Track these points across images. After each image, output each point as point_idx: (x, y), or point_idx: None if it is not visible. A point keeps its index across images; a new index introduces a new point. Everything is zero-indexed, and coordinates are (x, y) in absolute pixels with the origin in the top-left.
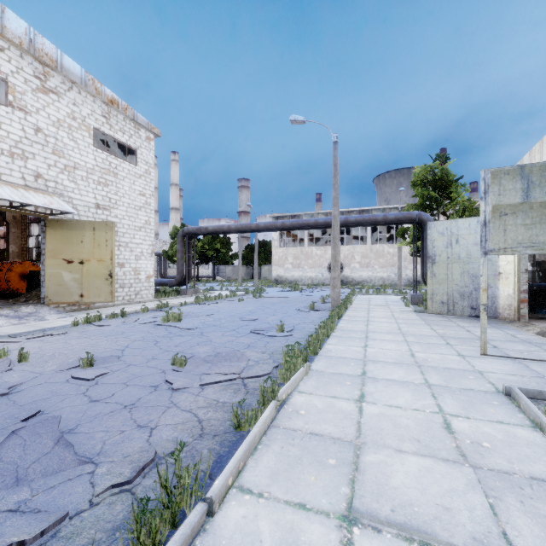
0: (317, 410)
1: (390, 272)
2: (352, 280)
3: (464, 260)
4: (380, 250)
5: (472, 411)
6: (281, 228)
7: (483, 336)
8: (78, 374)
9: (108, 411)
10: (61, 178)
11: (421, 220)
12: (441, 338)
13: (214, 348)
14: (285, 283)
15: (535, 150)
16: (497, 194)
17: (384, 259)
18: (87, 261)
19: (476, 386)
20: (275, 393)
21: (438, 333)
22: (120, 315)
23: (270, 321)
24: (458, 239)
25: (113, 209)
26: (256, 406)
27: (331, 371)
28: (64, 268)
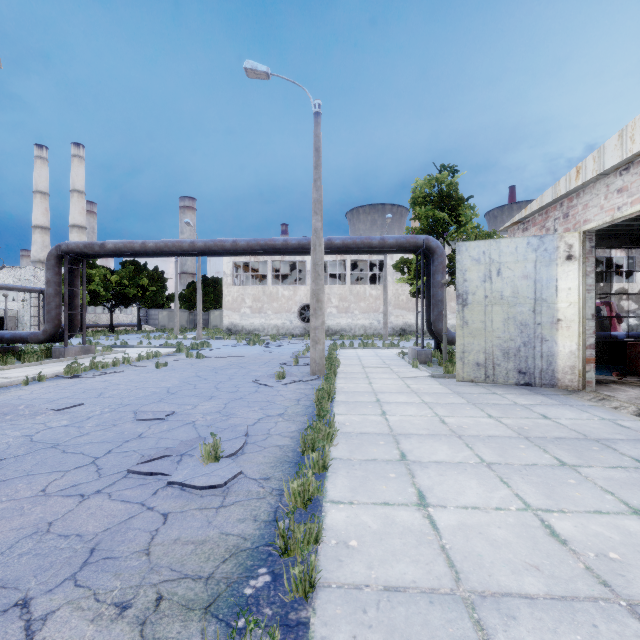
0: None
1: (372, 319)
2: (328, 329)
3: (509, 301)
4: (361, 292)
5: None
6: (232, 250)
7: None
8: None
9: None
10: None
11: (428, 247)
12: (531, 443)
13: None
14: (241, 334)
15: (634, 126)
16: None
17: (366, 303)
18: None
19: None
20: None
21: (511, 427)
22: None
23: (198, 417)
24: (500, 269)
25: None
26: None
27: None
28: None
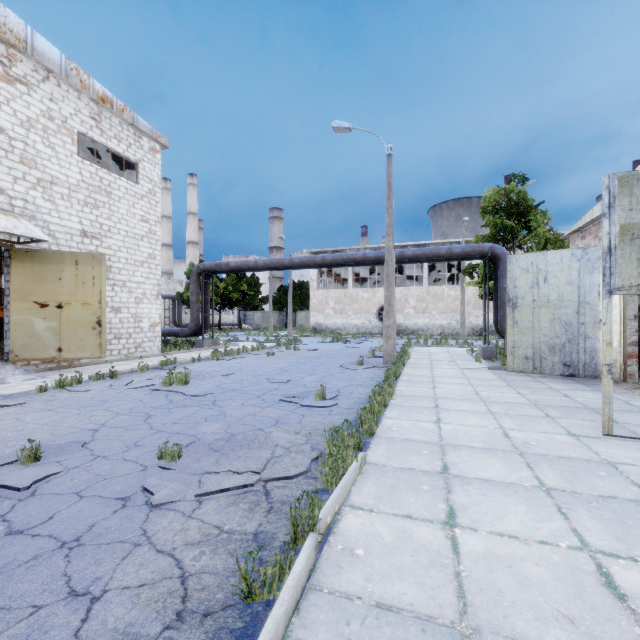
0: (384, 547)
1: (451, 319)
2: (406, 328)
3: (555, 304)
4: (438, 292)
5: (633, 544)
6: (321, 264)
7: (606, 409)
8: (7, 478)
9: (29, 557)
10: (33, 196)
11: (494, 254)
12: (535, 407)
13: (228, 426)
14: (325, 332)
15: None
16: (628, 209)
17: (443, 304)
18: (67, 304)
19: (618, 491)
20: (315, 520)
21: (529, 399)
22: (109, 375)
23: (306, 383)
24: (547, 277)
25: (105, 238)
26: (283, 540)
27: (397, 465)
28: (36, 313)
